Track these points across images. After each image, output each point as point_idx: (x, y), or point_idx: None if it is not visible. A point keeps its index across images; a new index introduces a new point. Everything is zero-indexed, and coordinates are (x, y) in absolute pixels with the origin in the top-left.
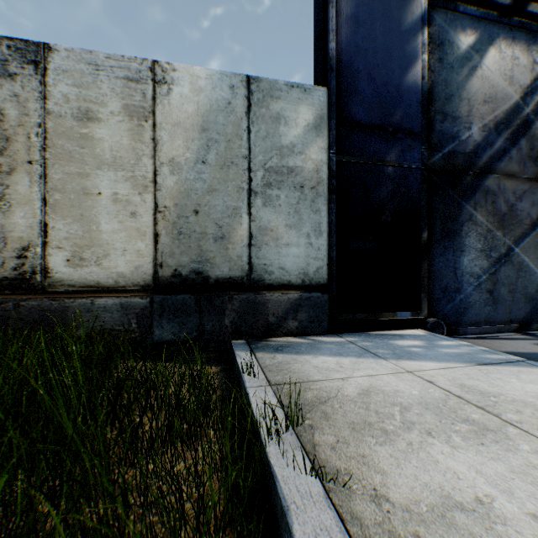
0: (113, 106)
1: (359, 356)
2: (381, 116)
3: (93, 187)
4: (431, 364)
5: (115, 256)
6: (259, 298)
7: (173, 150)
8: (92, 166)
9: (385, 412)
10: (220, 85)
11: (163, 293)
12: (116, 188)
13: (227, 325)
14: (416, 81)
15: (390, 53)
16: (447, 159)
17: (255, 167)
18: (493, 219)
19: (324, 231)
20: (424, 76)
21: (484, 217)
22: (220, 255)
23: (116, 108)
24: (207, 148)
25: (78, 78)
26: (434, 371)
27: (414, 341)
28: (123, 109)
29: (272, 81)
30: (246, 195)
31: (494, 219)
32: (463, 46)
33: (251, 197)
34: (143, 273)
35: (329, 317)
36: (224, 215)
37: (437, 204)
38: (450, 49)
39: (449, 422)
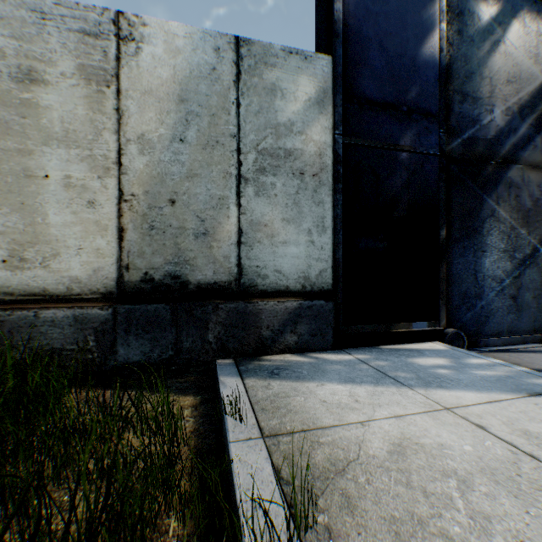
0: (64, 66)
1: (376, 382)
2: (394, 92)
3: (38, 167)
4: (471, 395)
5: (67, 256)
6: (250, 307)
7: (143, 125)
8: (37, 142)
9: (437, 491)
10: (202, 46)
11: (130, 303)
12: (68, 170)
13: (211, 341)
14: (433, 54)
15: (404, 19)
16: (467, 146)
17: (246, 148)
18: (516, 215)
19: (328, 227)
20: (442, 48)
21: (507, 213)
22: (202, 255)
23: (68, 68)
24: (186, 123)
25: (18, 28)
26: (478, 406)
27: (437, 359)
28: (78, 71)
29: (266, 44)
30: (235, 182)
31: (518, 216)
32: (485, 17)
33: (241, 184)
34: (104, 277)
35: (335, 329)
36: (207, 206)
37: (456, 197)
38: (471, 20)
39: (541, 514)
